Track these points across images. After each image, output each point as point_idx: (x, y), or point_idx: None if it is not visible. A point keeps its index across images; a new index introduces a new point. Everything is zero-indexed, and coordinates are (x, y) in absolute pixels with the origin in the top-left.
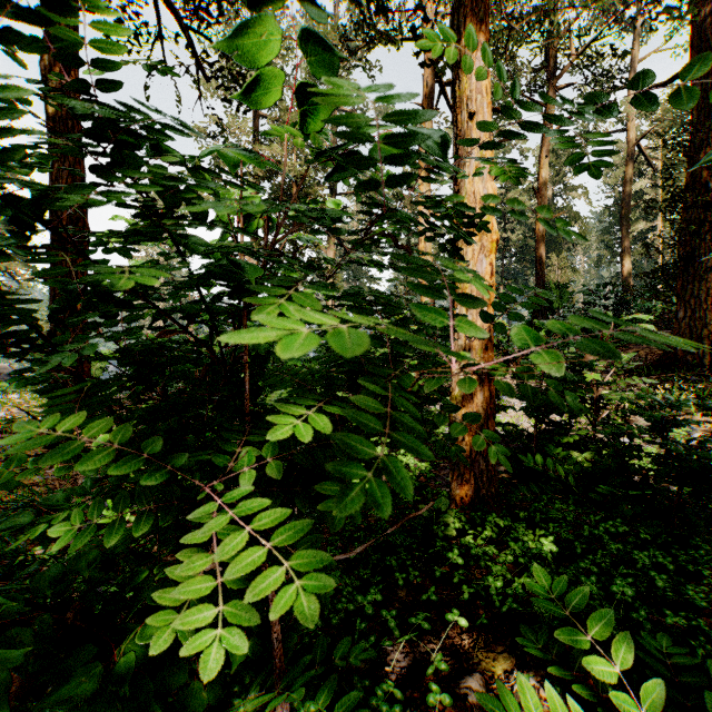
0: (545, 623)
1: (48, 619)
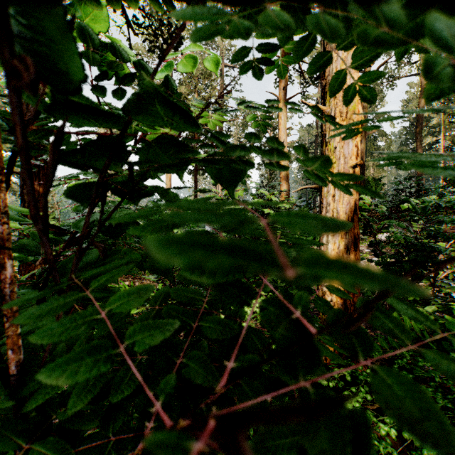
0: None
1: None
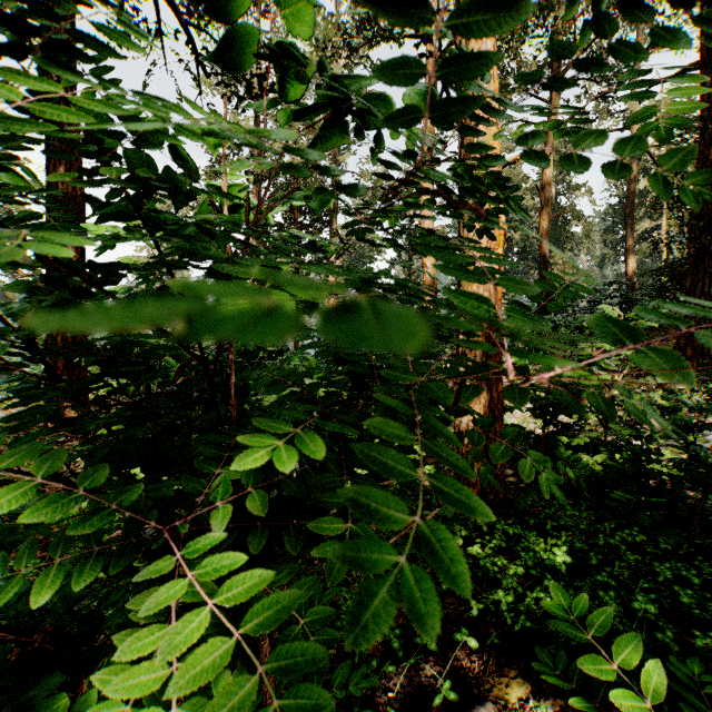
0: (561, 643)
1: (1, 654)
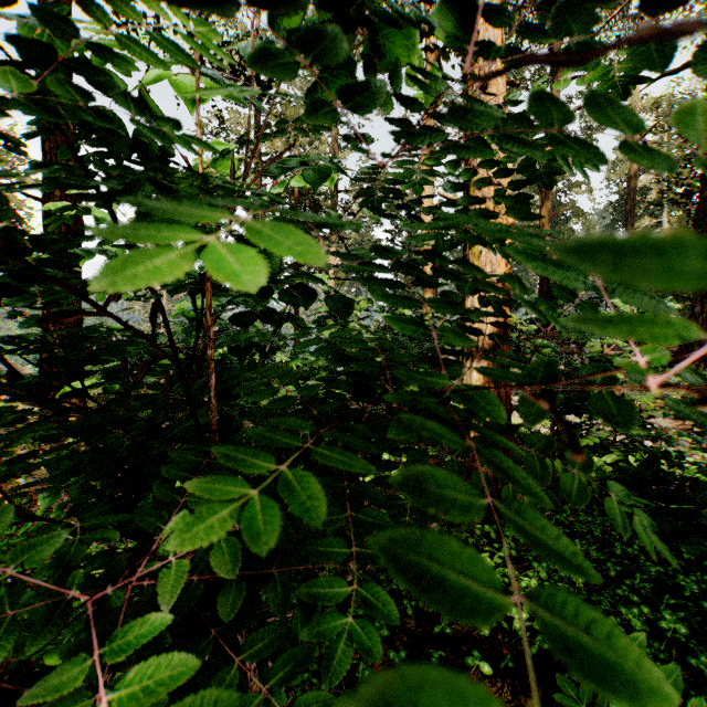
0: None
1: None
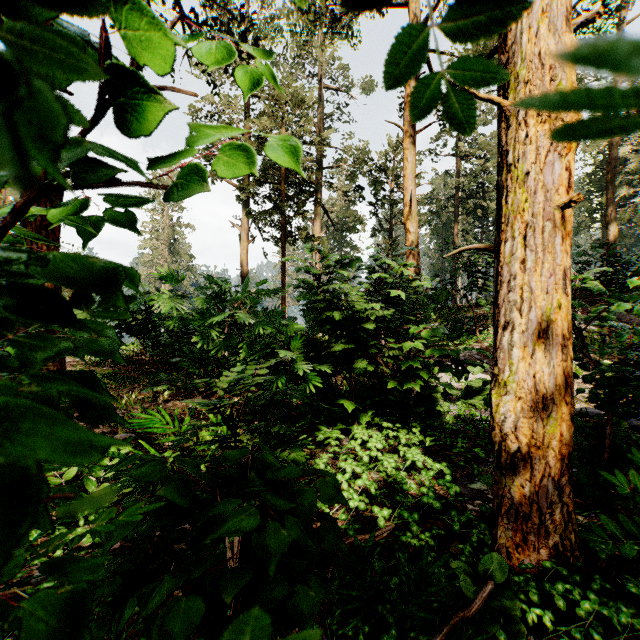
0: None
1: None
